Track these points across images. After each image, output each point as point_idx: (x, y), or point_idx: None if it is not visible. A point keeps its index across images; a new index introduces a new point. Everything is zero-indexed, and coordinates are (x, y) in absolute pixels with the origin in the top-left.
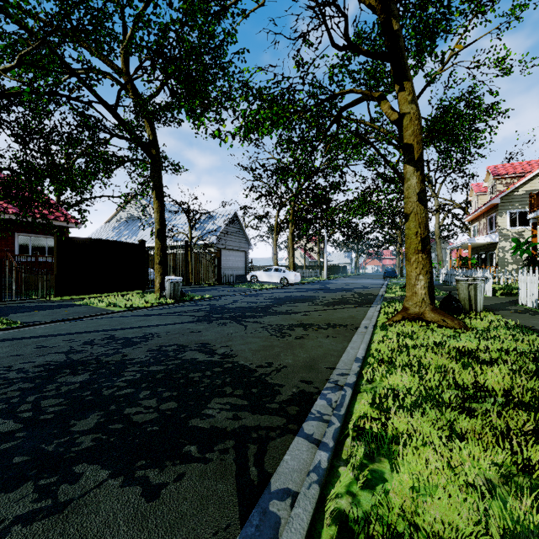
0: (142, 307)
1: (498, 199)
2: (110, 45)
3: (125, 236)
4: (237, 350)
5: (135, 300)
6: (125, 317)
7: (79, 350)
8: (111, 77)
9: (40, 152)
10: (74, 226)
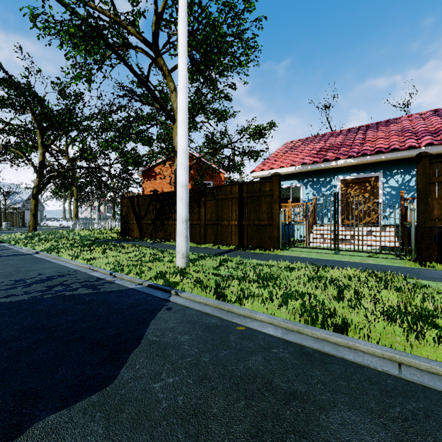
0: None
1: None
2: None
3: None
4: None
5: None
6: None
7: None
8: None
9: None
10: None
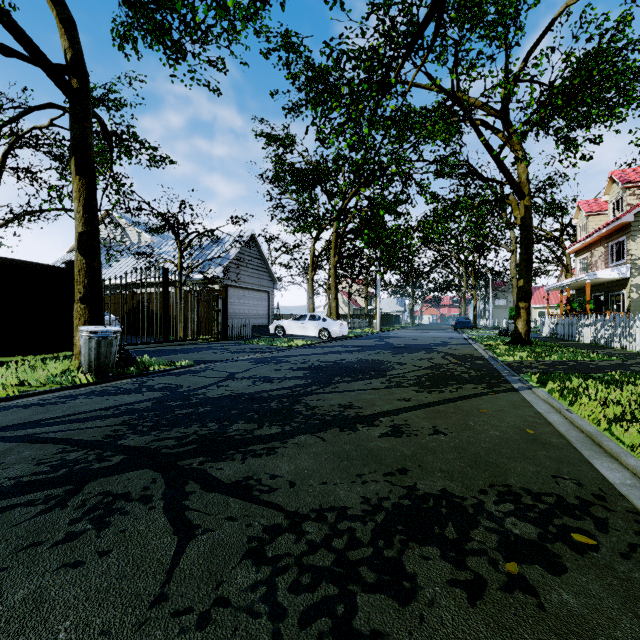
0: None
1: (632, 215)
2: None
3: None
4: None
5: None
6: None
7: None
8: None
9: None
10: None
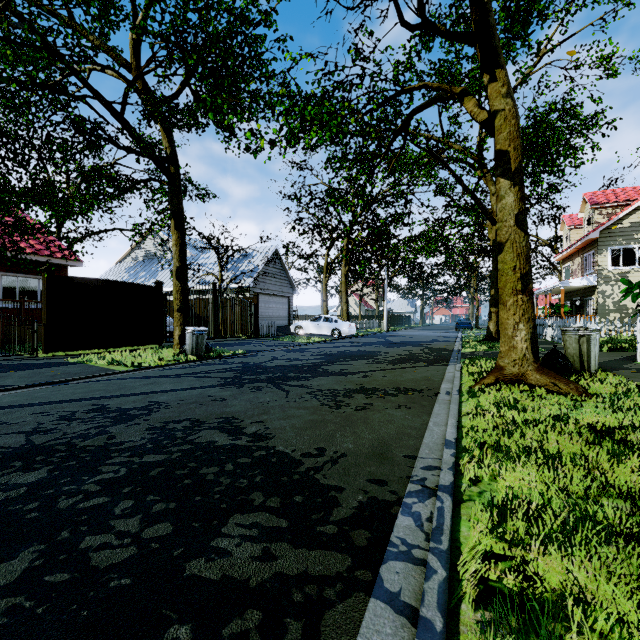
0: (154, 366)
1: (598, 233)
2: (104, 12)
3: (141, 278)
4: (274, 428)
5: (146, 356)
6: (129, 380)
7: (49, 429)
8: (118, 74)
9: (14, 160)
10: (74, 264)
